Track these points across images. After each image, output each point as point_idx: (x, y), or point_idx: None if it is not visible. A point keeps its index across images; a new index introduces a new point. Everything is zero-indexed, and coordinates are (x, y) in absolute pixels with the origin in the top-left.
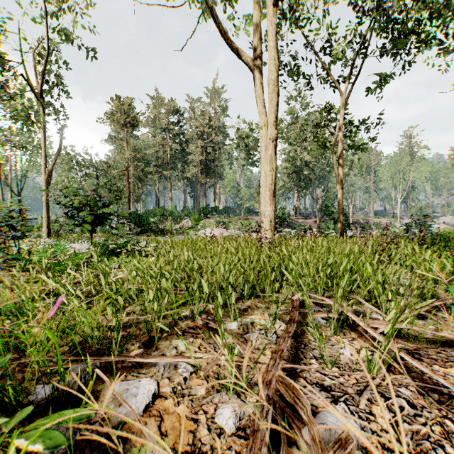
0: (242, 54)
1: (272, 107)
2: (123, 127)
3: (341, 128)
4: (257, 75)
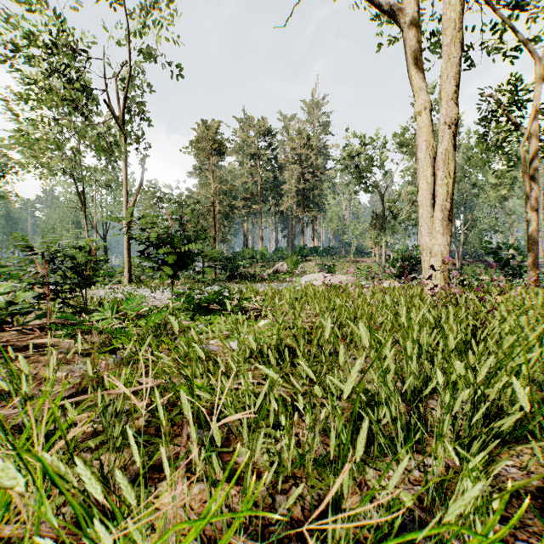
0: (385, 4)
1: (449, 69)
2: (208, 155)
3: (535, 115)
4: (410, 32)
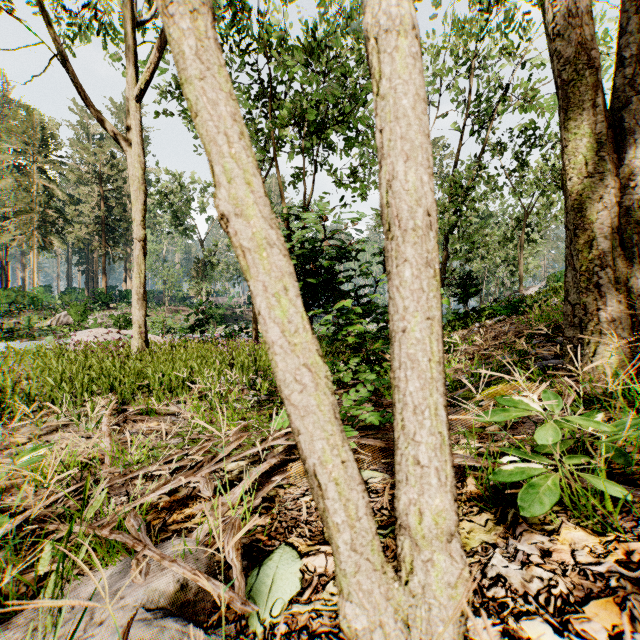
0: (110, 130)
1: (138, 205)
2: None
3: None
4: (130, 158)
